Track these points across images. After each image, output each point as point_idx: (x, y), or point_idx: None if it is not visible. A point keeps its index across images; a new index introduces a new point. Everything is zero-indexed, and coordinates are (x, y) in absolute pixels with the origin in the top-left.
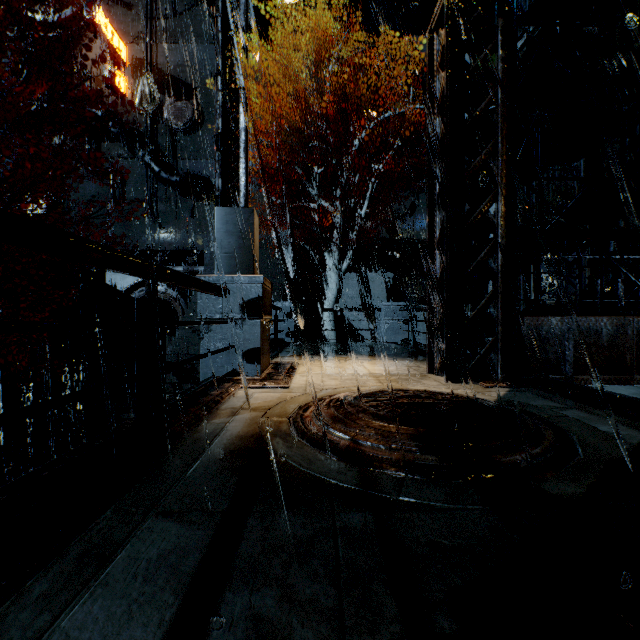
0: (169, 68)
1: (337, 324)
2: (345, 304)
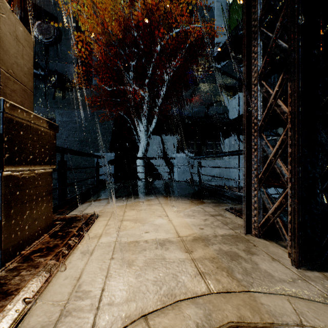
0: (37, 1)
1: (145, 168)
2: (151, 155)
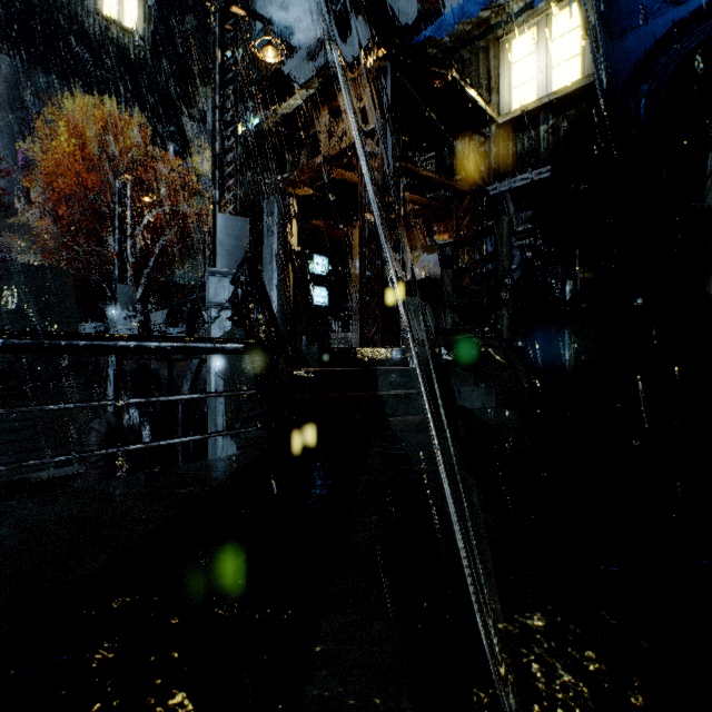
0: None
1: None
2: None
